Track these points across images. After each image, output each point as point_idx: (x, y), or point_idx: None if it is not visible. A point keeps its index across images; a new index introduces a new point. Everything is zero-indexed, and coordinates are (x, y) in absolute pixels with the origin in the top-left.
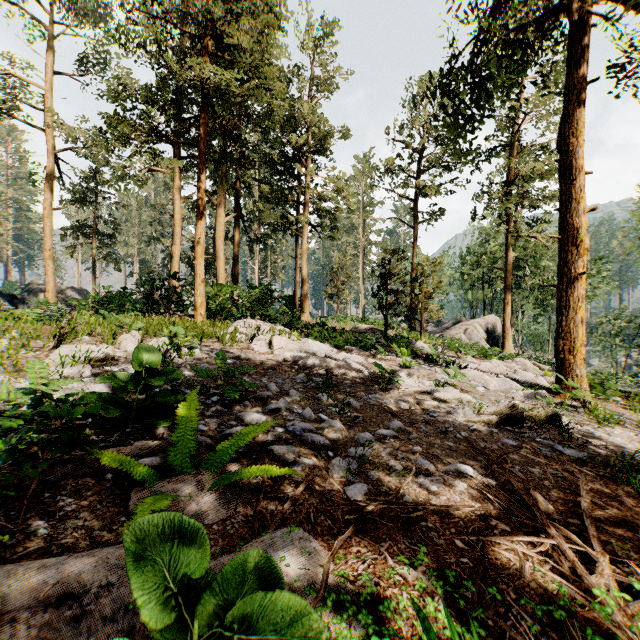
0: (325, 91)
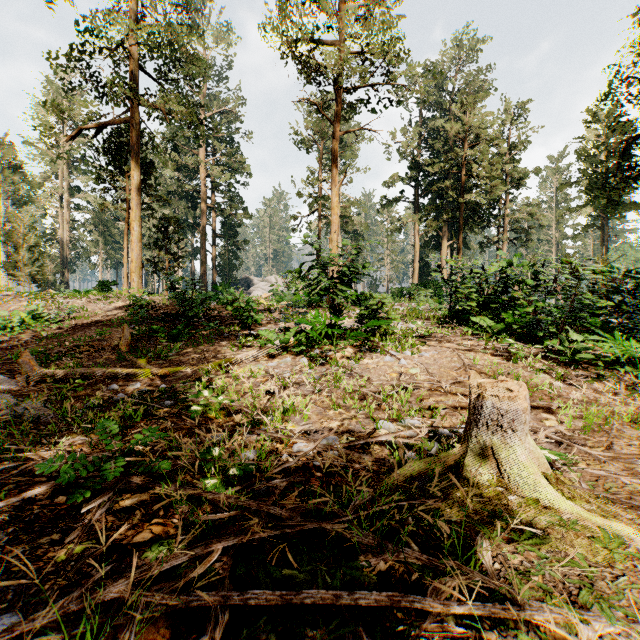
0: (521, 146)
